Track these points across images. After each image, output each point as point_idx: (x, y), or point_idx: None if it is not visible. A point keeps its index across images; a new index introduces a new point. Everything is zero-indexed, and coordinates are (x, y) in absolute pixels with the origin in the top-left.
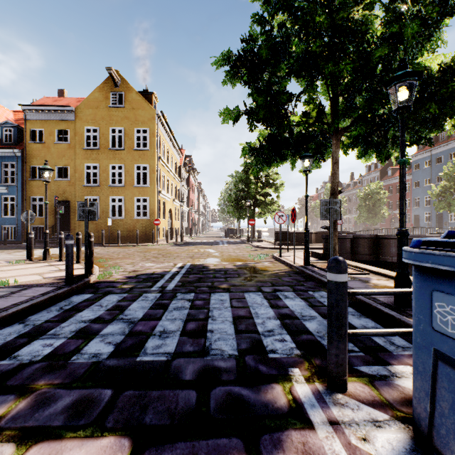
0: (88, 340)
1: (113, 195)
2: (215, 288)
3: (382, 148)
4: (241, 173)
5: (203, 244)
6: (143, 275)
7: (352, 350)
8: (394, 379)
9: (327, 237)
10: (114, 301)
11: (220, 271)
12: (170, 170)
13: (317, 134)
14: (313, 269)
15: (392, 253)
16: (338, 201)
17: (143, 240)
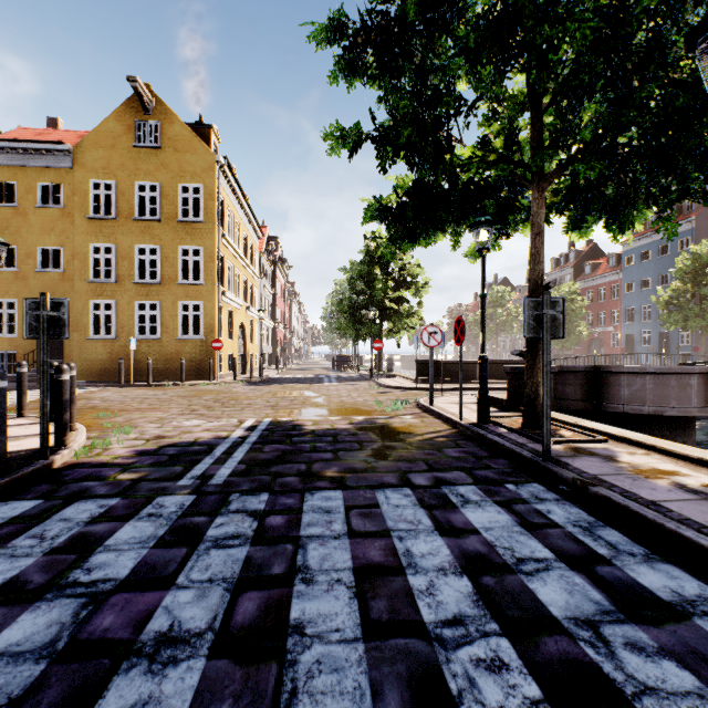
0: None
1: (141, 298)
2: (314, 477)
3: (627, 206)
4: (360, 263)
5: (297, 381)
6: (173, 447)
7: None
8: None
9: (514, 370)
10: (79, 522)
11: (325, 435)
12: (241, 258)
13: (500, 184)
14: (499, 431)
15: (624, 398)
16: (558, 301)
17: (193, 376)
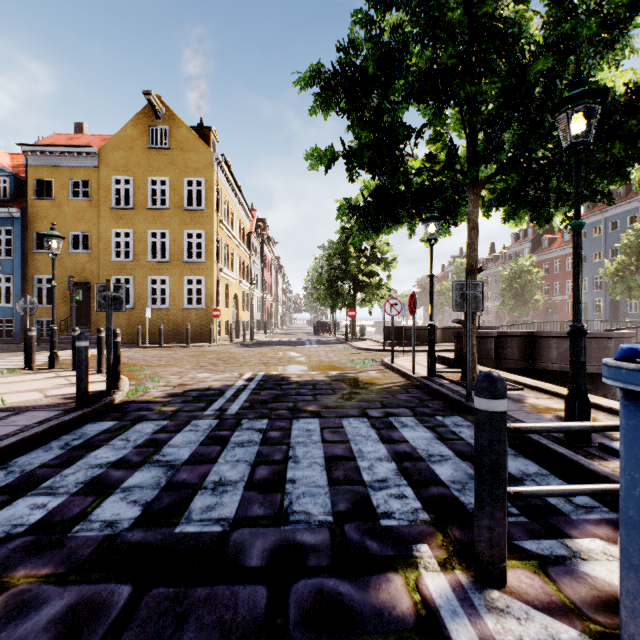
0: (102, 498)
1: (153, 274)
2: (299, 411)
3: (541, 207)
4: (336, 243)
5: (283, 344)
6: (194, 391)
7: (509, 512)
8: (578, 564)
9: (460, 334)
10: (147, 433)
11: (307, 384)
12: (235, 238)
13: (446, 186)
14: (442, 382)
15: (553, 358)
16: (478, 283)
17: (196, 339)
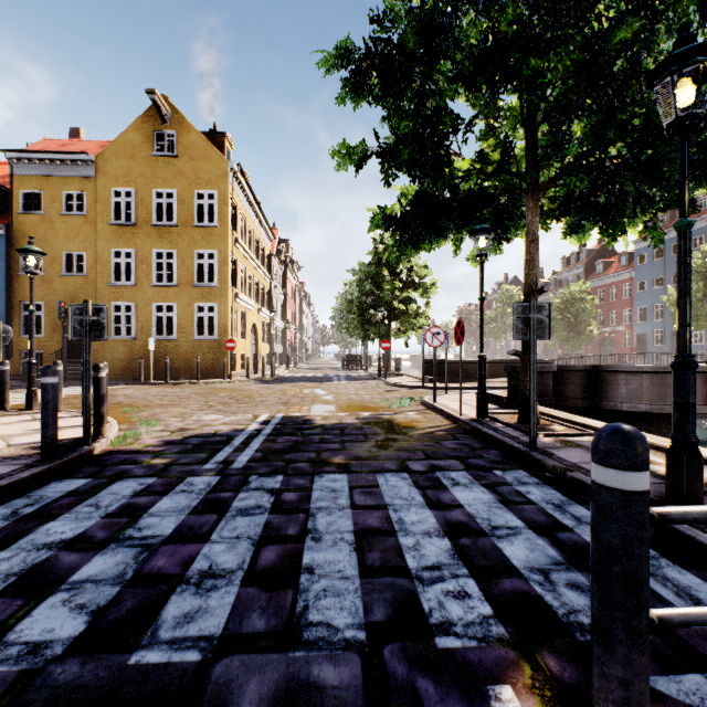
0: (36, 601)
1: (159, 300)
2: (323, 464)
3: (615, 215)
4: (368, 265)
5: (307, 380)
6: (196, 438)
7: None
8: None
9: (514, 369)
10: (125, 495)
11: (333, 429)
12: (253, 260)
13: (499, 193)
14: (495, 426)
15: (622, 396)
16: (544, 305)
17: (208, 374)
